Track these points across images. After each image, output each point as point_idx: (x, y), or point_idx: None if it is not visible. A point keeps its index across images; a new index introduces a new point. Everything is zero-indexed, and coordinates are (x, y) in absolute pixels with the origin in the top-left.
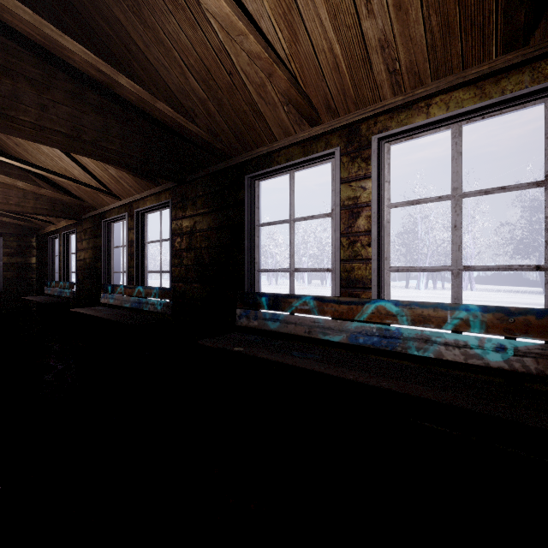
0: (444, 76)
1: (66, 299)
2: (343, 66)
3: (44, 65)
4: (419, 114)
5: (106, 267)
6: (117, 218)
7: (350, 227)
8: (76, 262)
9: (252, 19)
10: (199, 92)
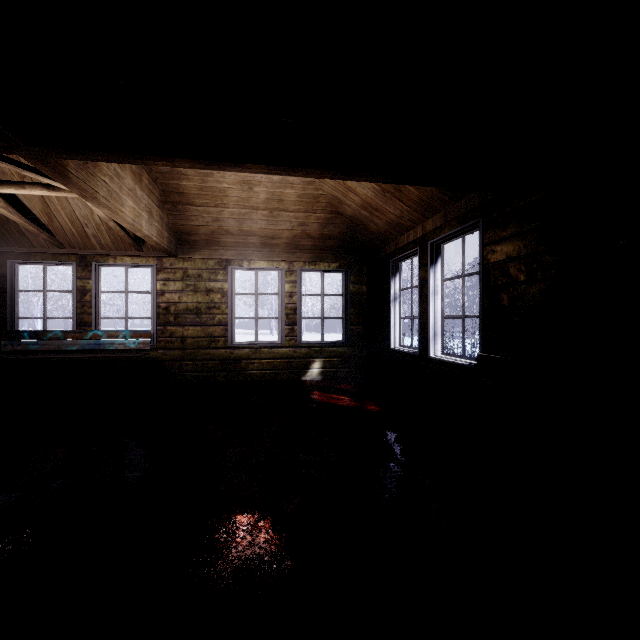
0: (120, 251)
1: None
2: (77, 235)
3: None
4: (112, 260)
5: None
6: None
7: (82, 299)
8: None
9: (28, 208)
10: None
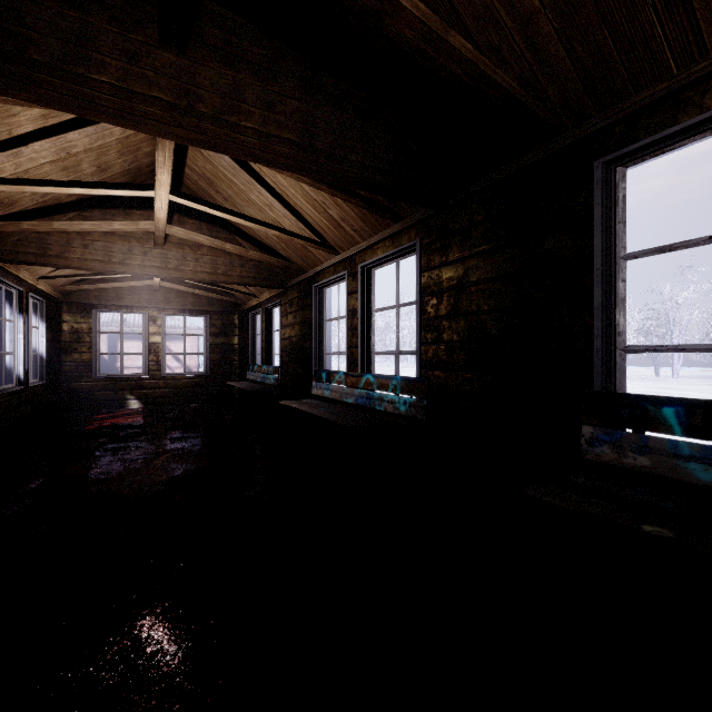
0: None
1: (269, 386)
2: None
3: (269, 42)
4: None
5: (317, 347)
6: (332, 281)
7: None
8: (280, 341)
9: None
10: (521, 1)
